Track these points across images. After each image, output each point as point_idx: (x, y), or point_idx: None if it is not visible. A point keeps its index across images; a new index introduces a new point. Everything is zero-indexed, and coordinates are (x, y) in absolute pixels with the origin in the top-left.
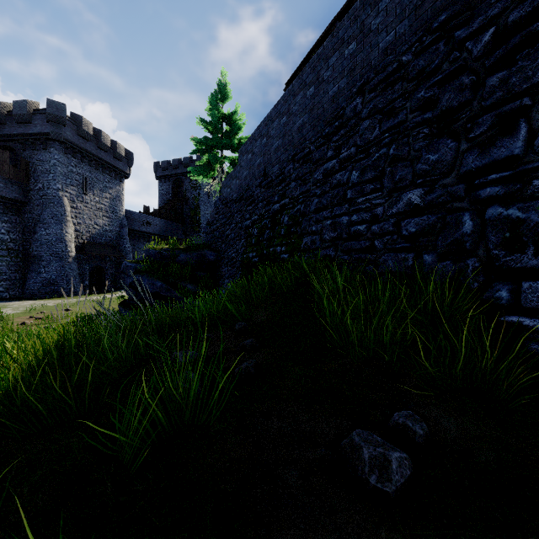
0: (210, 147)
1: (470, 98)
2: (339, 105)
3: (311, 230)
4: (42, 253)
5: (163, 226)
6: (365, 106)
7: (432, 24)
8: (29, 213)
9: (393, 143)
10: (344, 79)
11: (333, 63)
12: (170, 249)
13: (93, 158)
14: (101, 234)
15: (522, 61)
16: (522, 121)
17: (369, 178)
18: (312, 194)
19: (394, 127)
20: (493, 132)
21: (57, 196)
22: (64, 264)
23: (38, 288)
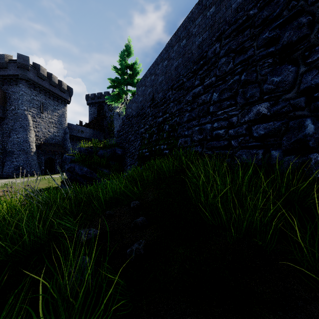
0: (119, 84)
1: (307, 33)
2: (203, 50)
3: (184, 134)
4: (14, 149)
5: (91, 133)
6: (222, 48)
7: None
8: (6, 124)
9: (244, 72)
10: (207, 32)
11: (199, 22)
12: (93, 147)
13: (47, 91)
14: (52, 138)
15: None
16: None
17: (226, 97)
18: (184, 110)
19: (244, 60)
20: None
21: (24, 114)
22: (28, 156)
23: (11, 171)
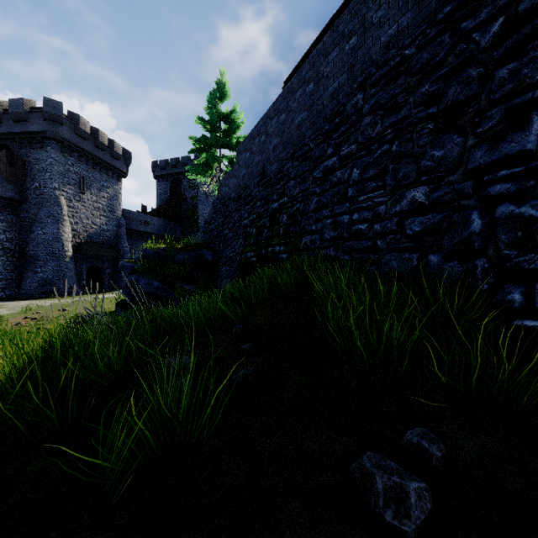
0: (208, 146)
1: (478, 92)
2: (340, 102)
3: (310, 229)
4: (39, 252)
5: (161, 226)
6: (367, 102)
7: (436, 15)
8: (25, 212)
9: (396, 139)
10: (345, 75)
11: (333, 59)
12: (167, 249)
13: (90, 157)
14: (98, 233)
15: (534, 52)
16: (534, 114)
17: (371, 176)
18: (311, 192)
19: (397, 123)
20: (503, 126)
21: (54, 195)
22: (61, 263)
23: (34, 288)
